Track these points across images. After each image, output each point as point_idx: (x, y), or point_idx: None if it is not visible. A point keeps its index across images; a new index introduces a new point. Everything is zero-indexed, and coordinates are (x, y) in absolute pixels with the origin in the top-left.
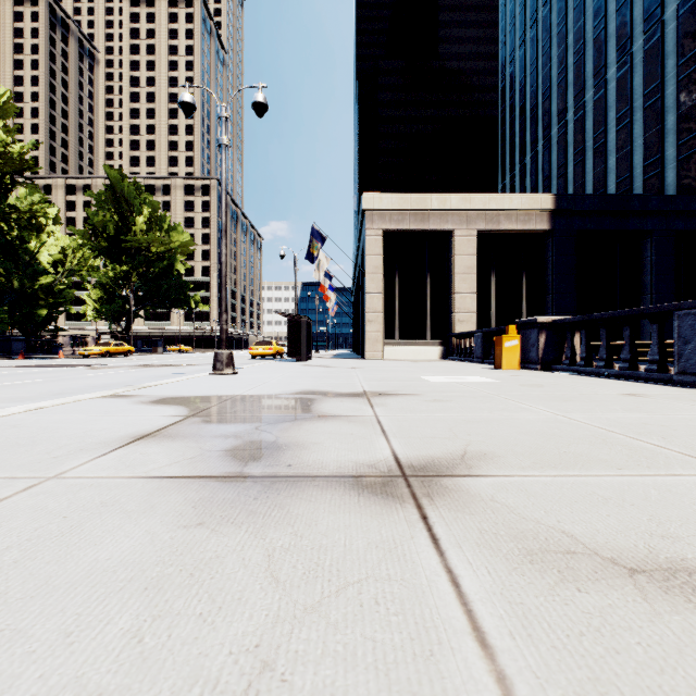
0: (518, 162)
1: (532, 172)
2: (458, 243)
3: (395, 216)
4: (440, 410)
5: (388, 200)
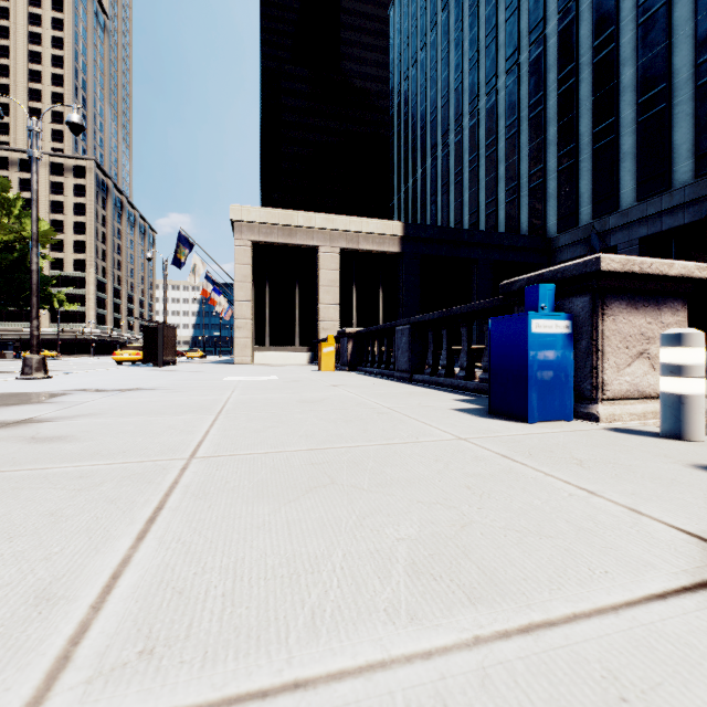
0: (403, 185)
1: (413, 196)
2: (323, 258)
3: (264, 229)
4: (154, 397)
5: (257, 213)
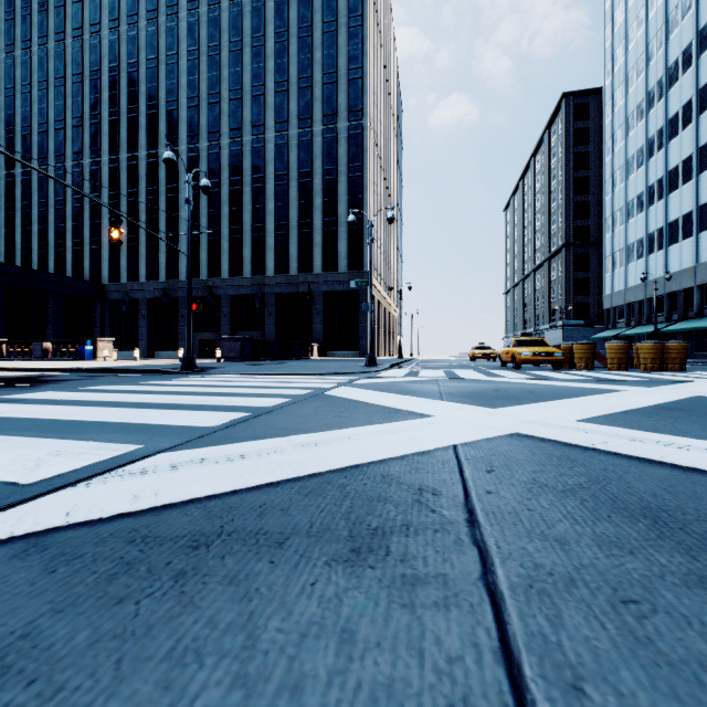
0: None
1: None
2: None
3: None
4: None
5: None
